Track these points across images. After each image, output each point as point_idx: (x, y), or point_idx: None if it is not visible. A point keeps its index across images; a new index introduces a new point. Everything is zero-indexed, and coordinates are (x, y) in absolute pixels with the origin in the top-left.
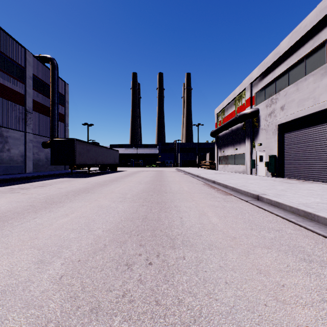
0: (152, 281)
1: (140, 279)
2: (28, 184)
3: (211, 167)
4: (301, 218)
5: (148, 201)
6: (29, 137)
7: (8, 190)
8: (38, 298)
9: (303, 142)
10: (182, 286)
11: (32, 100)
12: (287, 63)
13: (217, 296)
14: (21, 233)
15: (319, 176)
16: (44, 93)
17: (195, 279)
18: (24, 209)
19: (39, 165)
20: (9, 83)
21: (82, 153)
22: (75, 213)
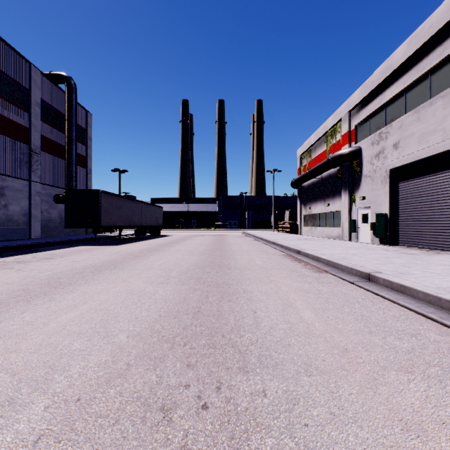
0: (207, 449)
1: (185, 446)
2: (30, 255)
3: (292, 230)
4: (446, 314)
5: (204, 282)
6: (36, 188)
7: None
8: None
9: (426, 194)
10: None
11: (40, 135)
12: (403, 81)
13: None
14: None
15: None
16: (57, 126)
17: (289, 444)
18: (12, 296)
19: (50, 227)
20: (7, 111)
21: (110, 210)
22: (89, 304)
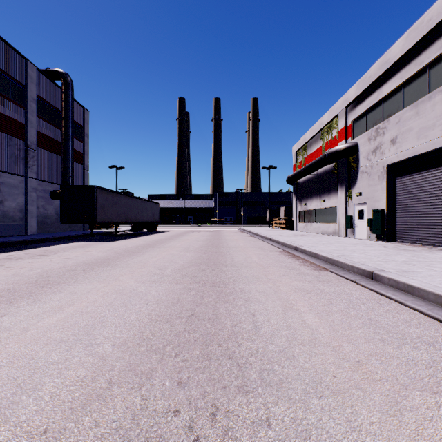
0: None
1: None
2: (24, 251)
3: (288, 226)
4: None
5: (199, 280)
6: (32, 184)
7: None
8: None
9: (425, 190)
10: None
11: (36, 132)
12: (401, 75)
13: None
14: None
15: None
16: (54, 122)
17: None
18: None
19: (46, 223)
20: (3, 107)
21: (106, 206)
22: (76, 305)
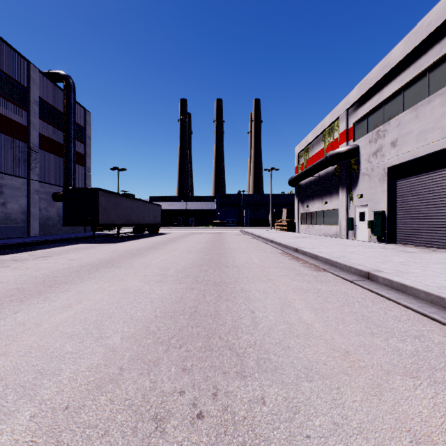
0: None
1: None
2: (28, 253)
3: (290, 228)
4: None
5: (201, 280)
6: (34, 186)
7: None
8: None
9: (425, 192)
10: None
11: (38, 134)
12: (401, 79)
13: None
14: None
15: None
16: (56, 124)
17: None
18: (6, 295)
19: (49, 225)
20: (5, 109)
21: (108, 208)
22: (84, 303)
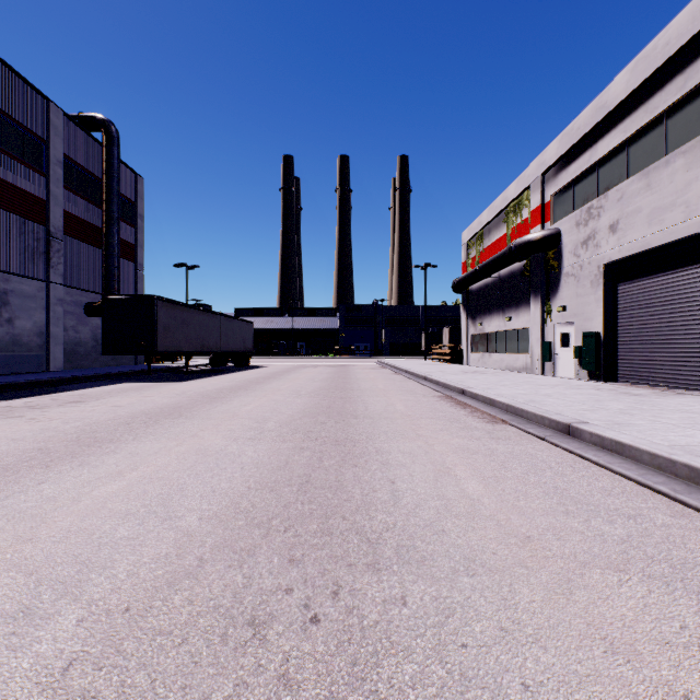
0: (317, 680)
1: (284, 675)
2: (49, 396)
3: (454, 358)
4: (683, 485)
5: (316, 437)
6: (57, 293)
7: None
8: None
9: (660, 303)
10: (401, 699)
11: (63, 212)
12: (624, 127)
13: None
14: None
15: (698, 379)
16: (90, 196)
17: (437, 673)
18: (23, 458)
19: (79, 354)
20: (12, 174)
21: (172, 327)
22: (141, 470)
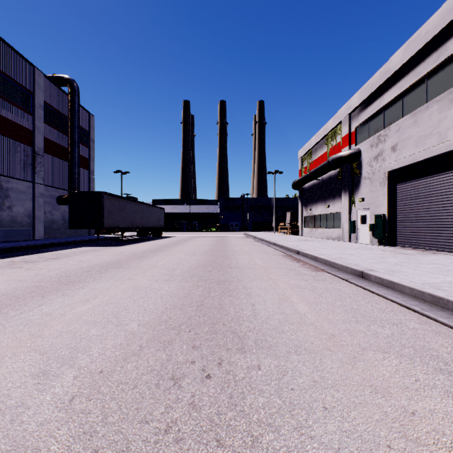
0: (210, 405)
1: (192, 403)
2: (37, 255)
3: (293, 231)
4: (428, 306)
5: (206, 279)
6: (39, 190)
7: (7, 264)
8: (33, 434)
9: (423, 196)
10: (257, 414)
11: (43, 138)
12: (400, 85)
13: (312, 431)
14: (19, 328)
15: (447, 244)
16: (60, 128)
17: (277, 402)
18: (27, 291)
19: (53, 228)
20: (11, 114)
21: (113, 211)
22: (100, 298)
